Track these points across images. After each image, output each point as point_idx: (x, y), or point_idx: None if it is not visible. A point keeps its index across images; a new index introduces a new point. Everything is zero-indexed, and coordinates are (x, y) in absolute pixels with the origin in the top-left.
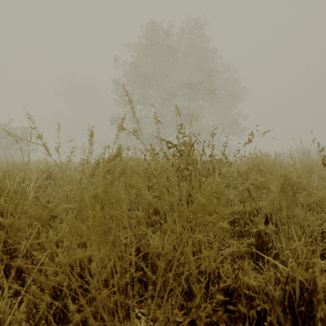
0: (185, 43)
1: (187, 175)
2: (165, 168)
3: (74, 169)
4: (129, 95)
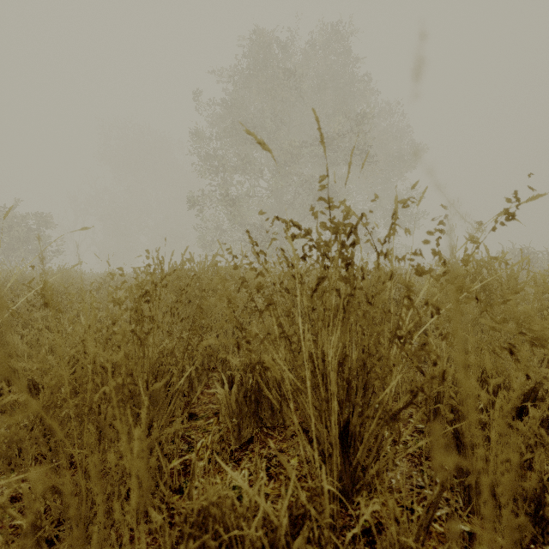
0: (316, 67)
1: (338, 306)
2: (283, 288)
3: (99, 288)
4: (220, 157)
